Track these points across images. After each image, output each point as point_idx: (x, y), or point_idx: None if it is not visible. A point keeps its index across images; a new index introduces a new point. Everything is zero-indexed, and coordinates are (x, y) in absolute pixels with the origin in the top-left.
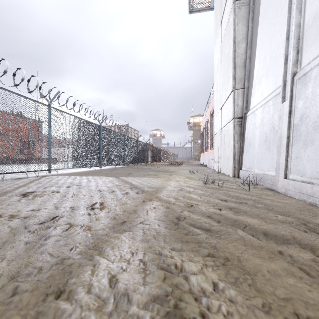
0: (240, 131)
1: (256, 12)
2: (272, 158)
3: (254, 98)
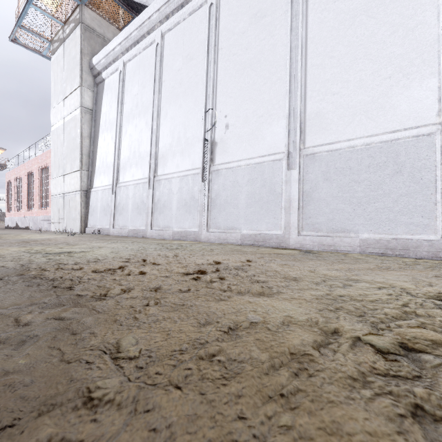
0: (86, 200)
1: (97, 126)
2: (108, 220)
3: (97, 182)
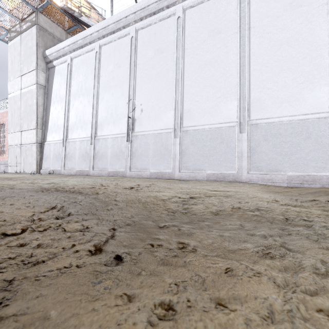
0: (41, 150)
1: (49, 98)
2: (59, 164)
3: (49, 137)
